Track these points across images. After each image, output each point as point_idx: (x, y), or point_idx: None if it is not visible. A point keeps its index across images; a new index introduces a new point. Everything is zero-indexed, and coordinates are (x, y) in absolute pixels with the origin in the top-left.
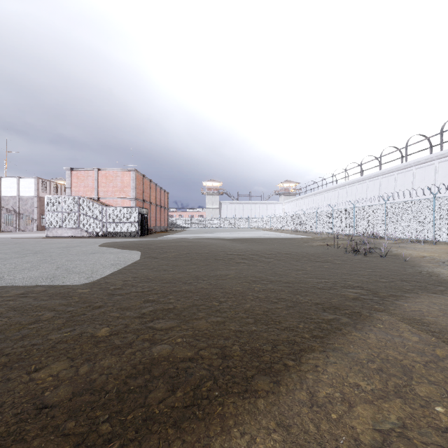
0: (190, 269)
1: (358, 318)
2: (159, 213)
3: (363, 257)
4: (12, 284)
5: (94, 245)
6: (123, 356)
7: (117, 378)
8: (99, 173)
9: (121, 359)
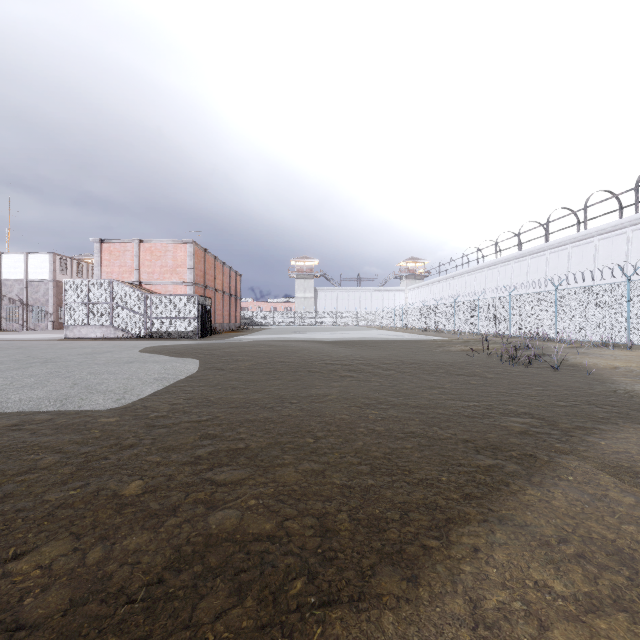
0: (272, 387)
1: (532, 465)
2: (229, 305)
3: (526, 368)
4: (3, 410)
5: (133, 350)
6: (161, 531)
7: (148, 571)
8: (142, 247)
9: (157, 536)
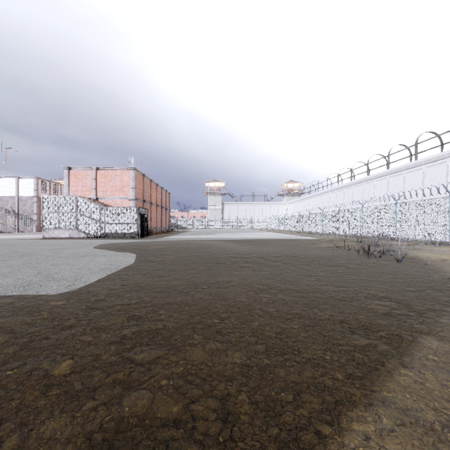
0: (188, 275)
1: (400, 345)
2: (161, 214)
3: (378, 260)
4: None
5: (89, 247)
6: (77, 415)
7: None
8: (98, 173)
9: (73, 421)
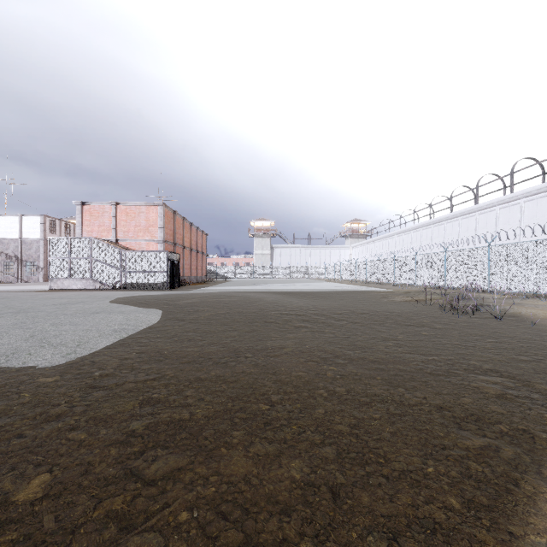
0: (228, 338)
1: (533, 448)
2: (196, 260)
3: (470, 318)
4: None
5: (104, 301)
6: None
7: None
8: (118, 209)
9: None
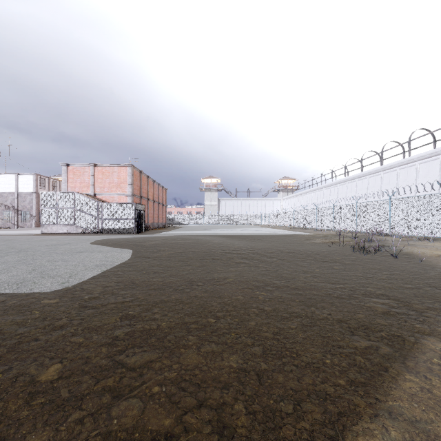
0: (184, 271)
1: (402, 347)
2: (157, 210)
3: (373, 256)
4: None
5: (86, 242)
6: (62, 429)
7: None
8: (96, 169)
9: (57, 435)
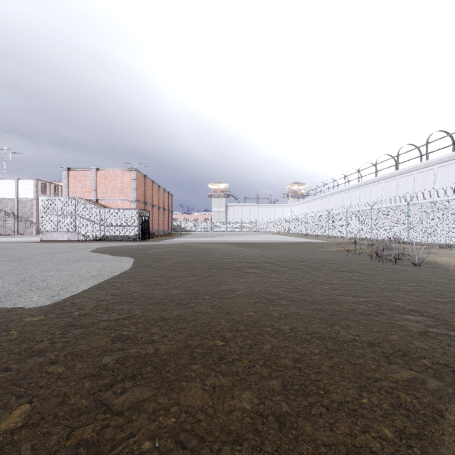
0: (189, 283)
1: (454, 381)
2: (163, 216)
3: (393, 265)
4: None
5: (86, 250)
6: None
7: None
8: (98, 173)
9: None
